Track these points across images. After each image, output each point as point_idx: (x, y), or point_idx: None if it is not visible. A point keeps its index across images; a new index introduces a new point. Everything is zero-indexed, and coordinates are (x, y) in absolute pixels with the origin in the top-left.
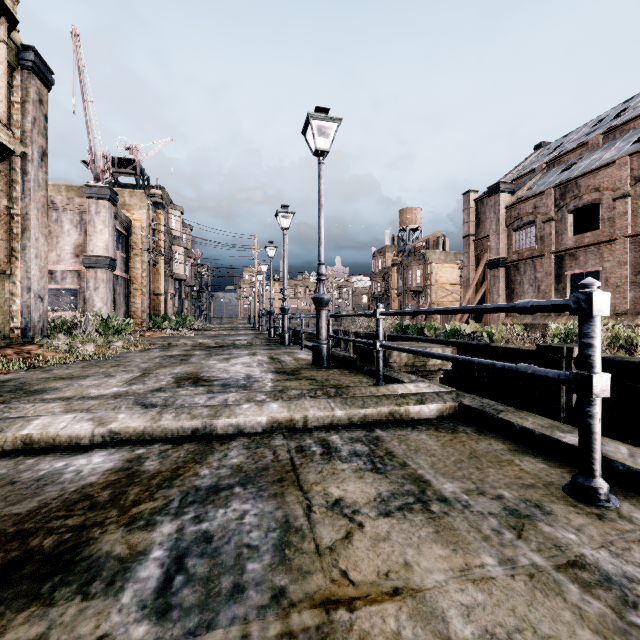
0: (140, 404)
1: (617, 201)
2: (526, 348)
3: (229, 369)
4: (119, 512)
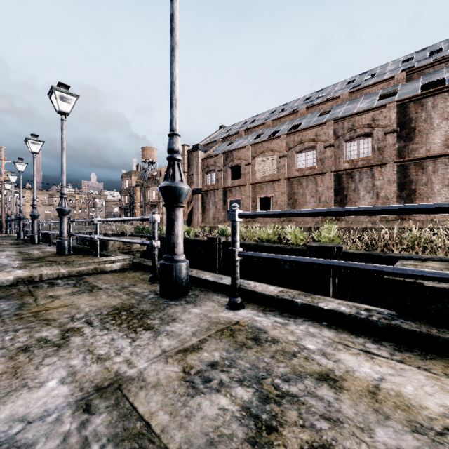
0: None
1: (247, 166)
2: (203, 239)
3: None
4: None
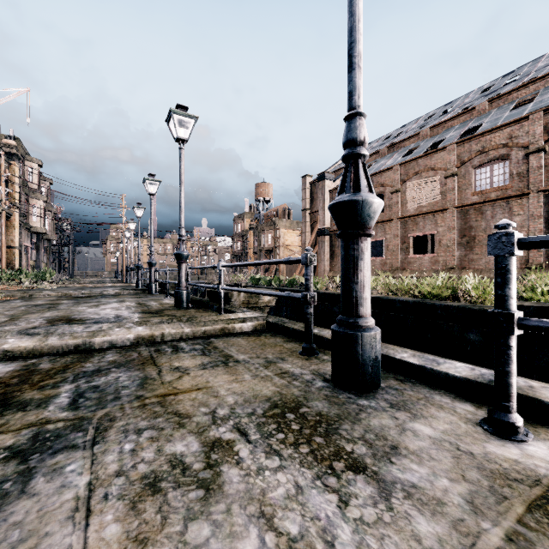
0: (24, 334)
1: (393, 194)
2: (337, 293)
3: (99, 312)
4: (30, 385)
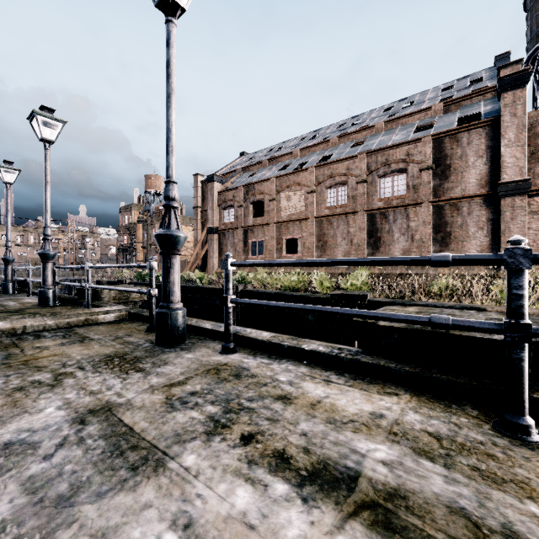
0: None
1: (271, 202)
2: (218, 287)
3: None
4: None
